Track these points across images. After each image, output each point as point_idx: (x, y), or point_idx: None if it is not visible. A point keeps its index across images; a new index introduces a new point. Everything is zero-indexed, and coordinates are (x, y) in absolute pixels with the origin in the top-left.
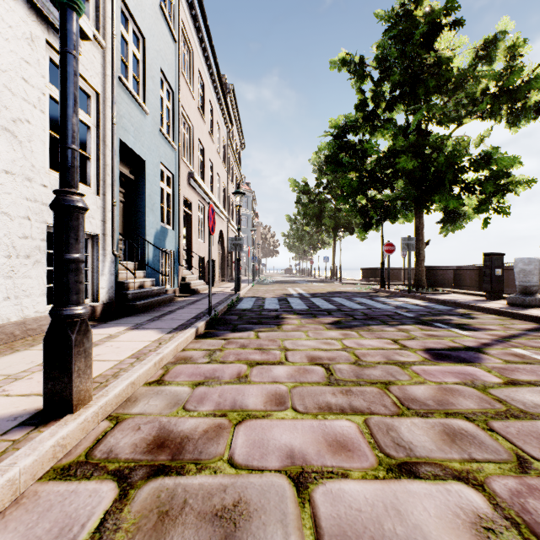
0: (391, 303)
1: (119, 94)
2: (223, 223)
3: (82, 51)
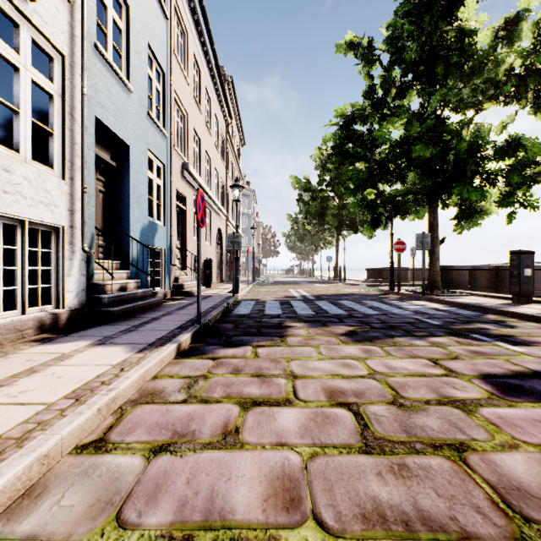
0: (406, 307)
1: (94, 64)
2: (221, 221)
3: None
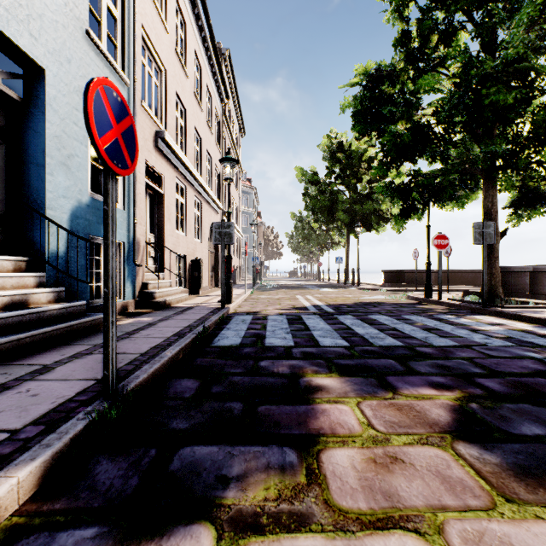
0: (482, 328)
1: None
2: (216, 215)
3: None
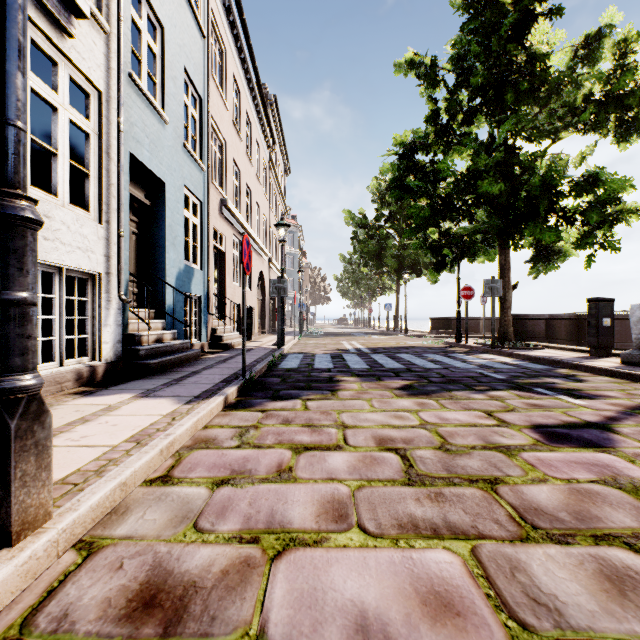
0: (472, 361)
1: (129, 96)
2: (263, 263)
3: (77, 33)
